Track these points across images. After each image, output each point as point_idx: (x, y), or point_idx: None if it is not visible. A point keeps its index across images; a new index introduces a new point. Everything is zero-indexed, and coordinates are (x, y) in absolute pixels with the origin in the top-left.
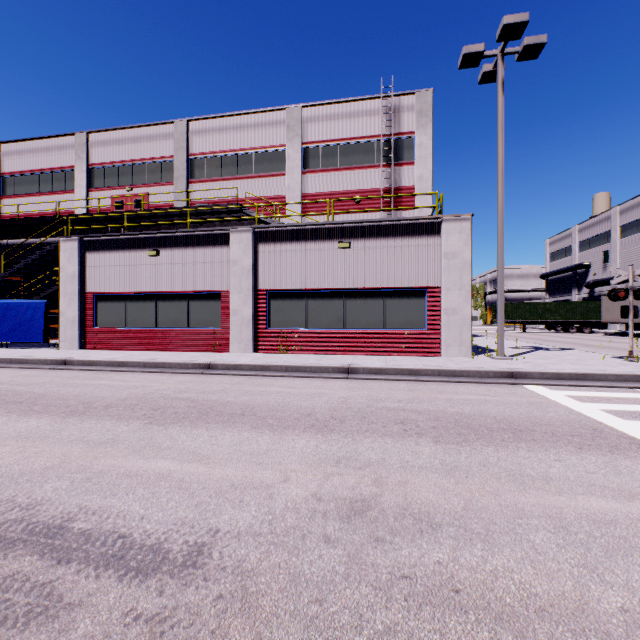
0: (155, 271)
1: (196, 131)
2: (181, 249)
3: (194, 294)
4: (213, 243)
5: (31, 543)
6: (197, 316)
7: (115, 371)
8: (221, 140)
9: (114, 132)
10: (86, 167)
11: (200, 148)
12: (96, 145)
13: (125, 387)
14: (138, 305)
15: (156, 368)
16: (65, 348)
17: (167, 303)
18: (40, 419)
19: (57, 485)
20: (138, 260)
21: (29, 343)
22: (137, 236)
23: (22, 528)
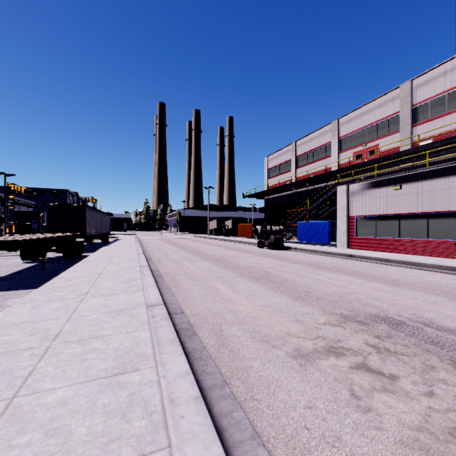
0: (398, 199)
1: (419, 85)
2: (420, 182)
3: (432, 214)
4: (452, 173)
5: (448, 332)
6: (435, 230)
7: (383, 264)
8: (446, 81)
9: (354, 112)
10: (337, 140)
11: (423, 96)
12: (343, 124)
13: (404, 275)
14: (384, 222)
15: (413, 266)
16: (339, 247)
17: (407, 221)
18: (378, 284)
19: (430, 315)
20: (385, 193)
21: (313, 242)
22: (384, 178)
23: (435, 326)
